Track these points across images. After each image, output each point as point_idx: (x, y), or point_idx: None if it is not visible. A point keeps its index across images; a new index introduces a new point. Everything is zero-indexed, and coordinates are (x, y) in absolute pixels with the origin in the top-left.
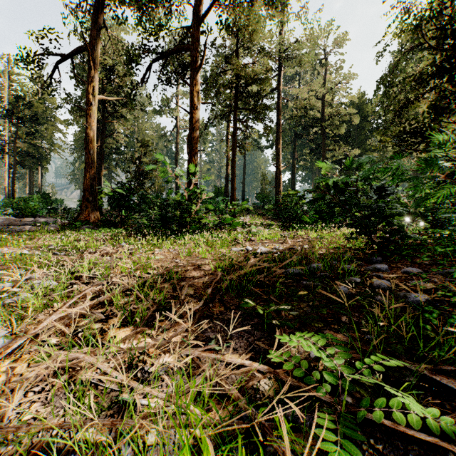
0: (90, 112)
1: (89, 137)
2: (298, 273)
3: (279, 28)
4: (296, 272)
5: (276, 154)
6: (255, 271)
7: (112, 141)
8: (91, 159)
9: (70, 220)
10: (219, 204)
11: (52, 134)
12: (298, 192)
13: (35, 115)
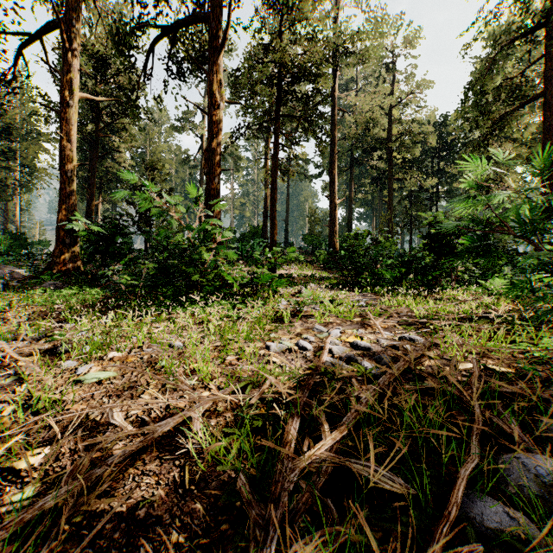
0: (66, 116)
1: (65, 152)
2: (521, 537)
3: (335, 13)
4: (507, 531)
5: (330, 182)
6: (357, 543)
7: (114, 164)
8: (69, 184)
9: (34, 272)
10: (254, 248)
11: (35, 155)
12: (369, 232)
13: (7, 127)
